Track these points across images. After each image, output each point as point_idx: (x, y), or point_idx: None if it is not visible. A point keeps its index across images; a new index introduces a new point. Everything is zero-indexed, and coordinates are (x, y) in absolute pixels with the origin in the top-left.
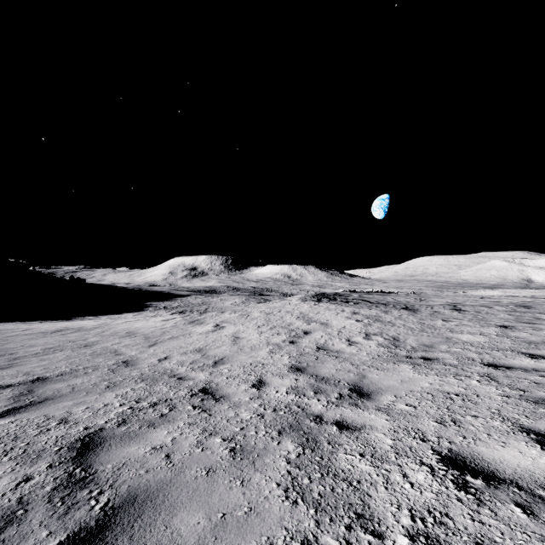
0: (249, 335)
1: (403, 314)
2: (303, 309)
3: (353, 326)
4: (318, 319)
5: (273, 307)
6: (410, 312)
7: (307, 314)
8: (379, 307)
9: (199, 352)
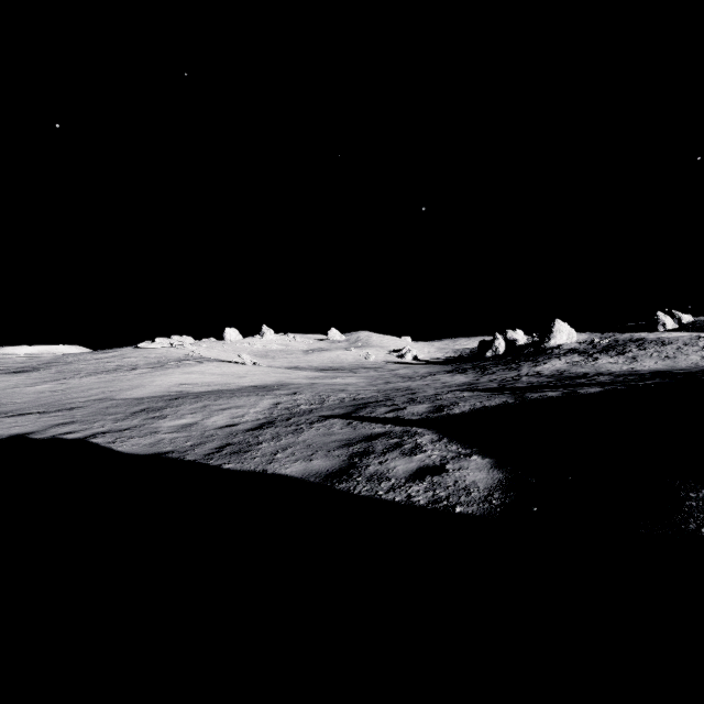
0: None
1: None
2: None
3: None
4: None
5: None
6: None
7: None
8: None
9: None
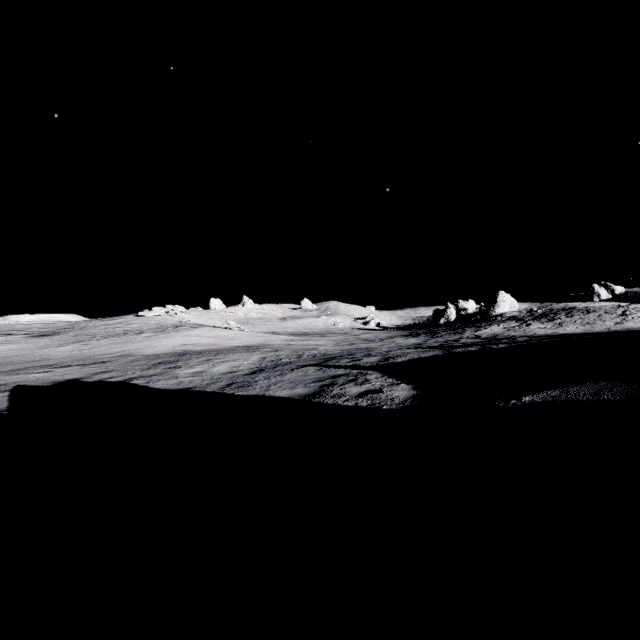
0: None
1: None
2: None
3: None
4: None
5: None
6: None
7: None
8: None
9: None
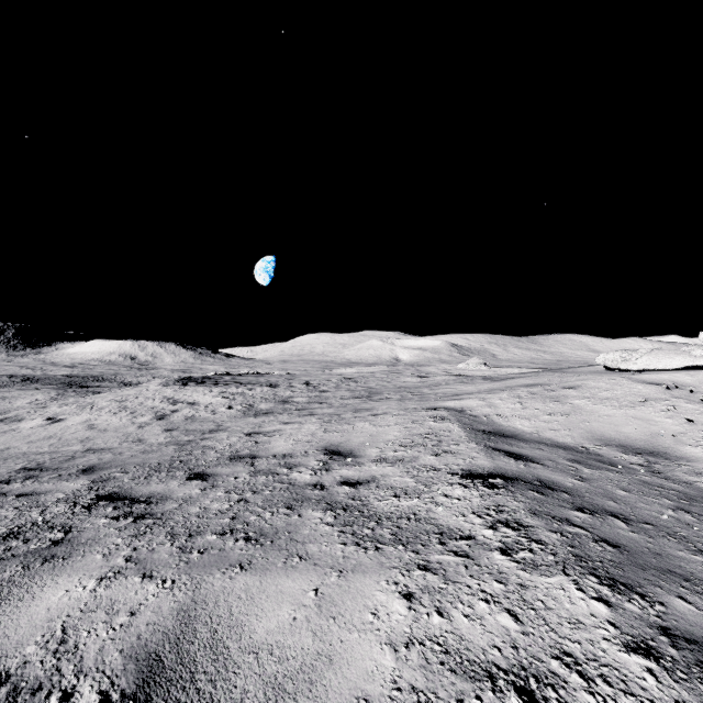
0: (107, 421)
1: (264, 390)
2: (167, 393)
3: (220, 402)
4: (185, 400)
5: (126, 395)
6: (271, 388)
7: (173, 397)
8: (247, 386)
9: (51, 438)
